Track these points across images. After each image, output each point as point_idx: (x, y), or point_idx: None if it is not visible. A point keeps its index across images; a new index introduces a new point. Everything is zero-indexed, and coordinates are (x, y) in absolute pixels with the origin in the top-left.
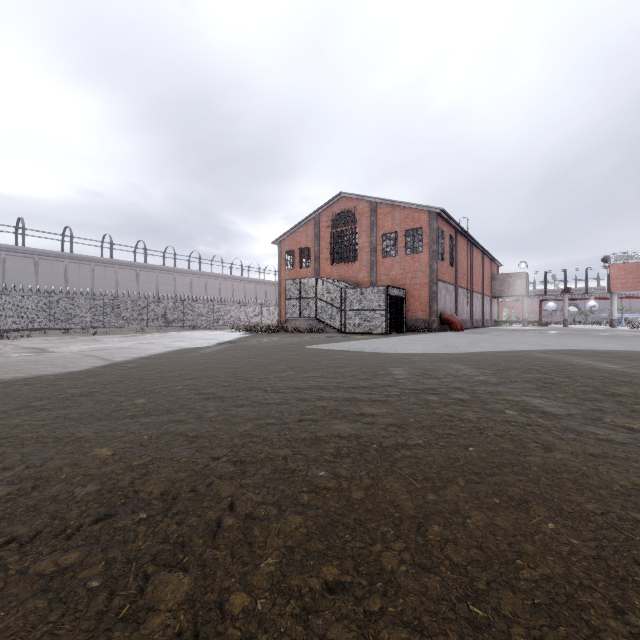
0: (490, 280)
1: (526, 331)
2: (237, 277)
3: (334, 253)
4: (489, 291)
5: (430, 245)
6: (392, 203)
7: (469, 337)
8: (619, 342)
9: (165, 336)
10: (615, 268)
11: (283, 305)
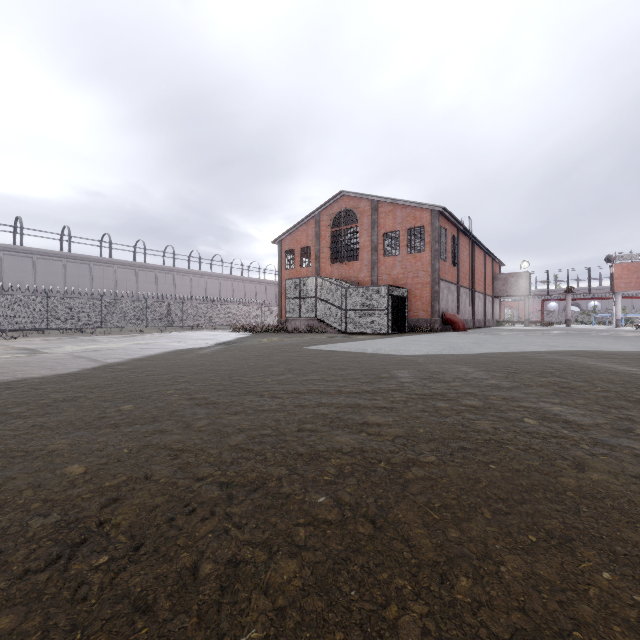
0: (492, 280)
1: (529, 331)
2: (237, 277)
3: (335, 252)
4: (491, 291)
5: (432, 244)
6: (393, 201)
7: (473, 337)
8: (628, 343)
9: (163, 336)
10: (619, 267)
11: (283, 305)
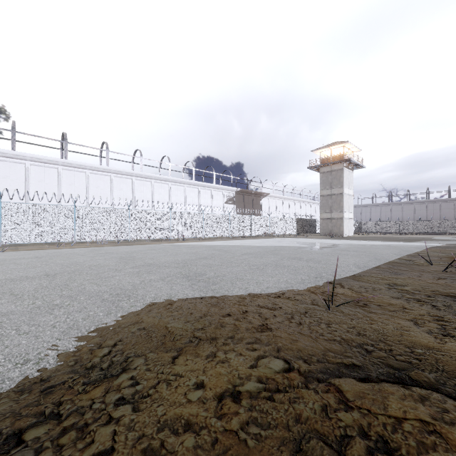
0: None
1: None
2: None
3: None
4: None
5: None
6: None
7: None
8: None
9: None
10: None
11: None
